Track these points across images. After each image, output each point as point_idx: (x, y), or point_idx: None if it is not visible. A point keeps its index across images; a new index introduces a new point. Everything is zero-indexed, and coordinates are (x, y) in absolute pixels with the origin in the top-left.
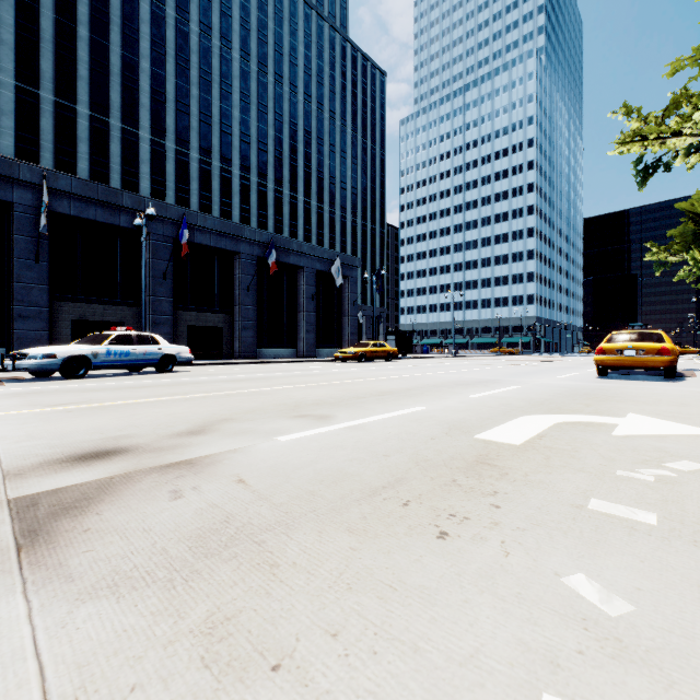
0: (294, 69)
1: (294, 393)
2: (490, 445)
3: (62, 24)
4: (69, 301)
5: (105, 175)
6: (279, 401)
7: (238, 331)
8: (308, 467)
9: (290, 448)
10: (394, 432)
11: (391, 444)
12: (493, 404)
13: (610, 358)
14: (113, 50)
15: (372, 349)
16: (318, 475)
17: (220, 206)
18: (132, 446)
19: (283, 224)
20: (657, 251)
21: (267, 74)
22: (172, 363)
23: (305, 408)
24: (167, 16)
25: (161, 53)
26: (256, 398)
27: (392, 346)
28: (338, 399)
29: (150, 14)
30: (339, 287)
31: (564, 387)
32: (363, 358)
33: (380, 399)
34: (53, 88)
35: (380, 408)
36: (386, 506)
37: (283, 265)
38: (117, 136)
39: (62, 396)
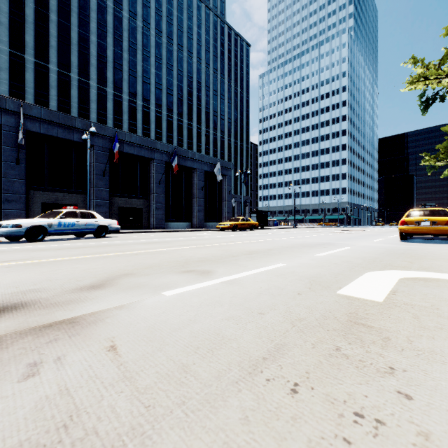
0: (190, 41)
1: (186, 252)
2: (354, 301)
3: (40, 12)
4: (40, 190)
5: (67, 110)
6: (173, 259)
7: (153, 211)
8: (186, 328)
9: (172, 304)
10: (264, 287)
11: (263, 300)
12: (337, 261)
13: (411, 227)
14: (72, 29)
15: (241, 222)
16: (195, 339)
17: (142, 130)
18: (32, 301)
19: (183, 142)
20: (429, 158)
21: (173, 45)
22: (105, 231)
23: (192, 264)
24: (108, 7)
25: (104, 30)
26: (156, 256)
27: (254, 220)
28: (218, 257)
29: (97, 5)
30: (219, 182)
31: (383, 248)
32: (235, 228)
33: (249, 257)
34: (33, 53)
35: (250, 264)
36: (271, 395)
37: (183, 167)
38: (75, 84)
39: (15, 254)
